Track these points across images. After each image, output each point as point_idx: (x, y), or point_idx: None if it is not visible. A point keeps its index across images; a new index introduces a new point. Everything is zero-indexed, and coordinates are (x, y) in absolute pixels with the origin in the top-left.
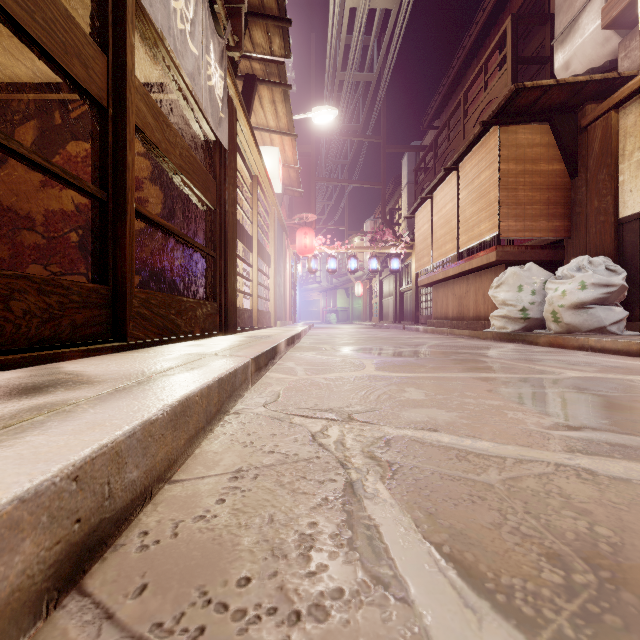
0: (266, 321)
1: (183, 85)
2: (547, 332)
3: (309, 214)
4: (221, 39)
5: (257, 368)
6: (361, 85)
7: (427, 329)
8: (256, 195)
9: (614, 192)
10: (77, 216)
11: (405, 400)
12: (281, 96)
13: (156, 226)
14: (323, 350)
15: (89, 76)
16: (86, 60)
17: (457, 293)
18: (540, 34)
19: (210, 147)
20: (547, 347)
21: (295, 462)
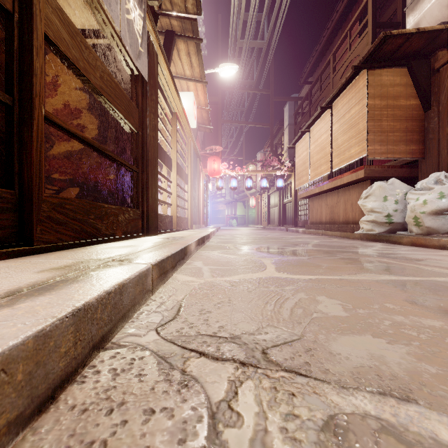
0: (184, 225)
1: (104, 17)
2: (409, 234)
3: (217, 146)
4: None
5: (161, 273)
6: (255, 50)
7: (305, 231)
8: (175, 127)
9: None
10: None
11: (324, 318)
12: (194, 49)
13: (74, 138)
14: (227, 249)
15: None
16: None
17: (329, 203)
18: (392, 6)
19: (134, 80)
20: (410, 246)
21: None
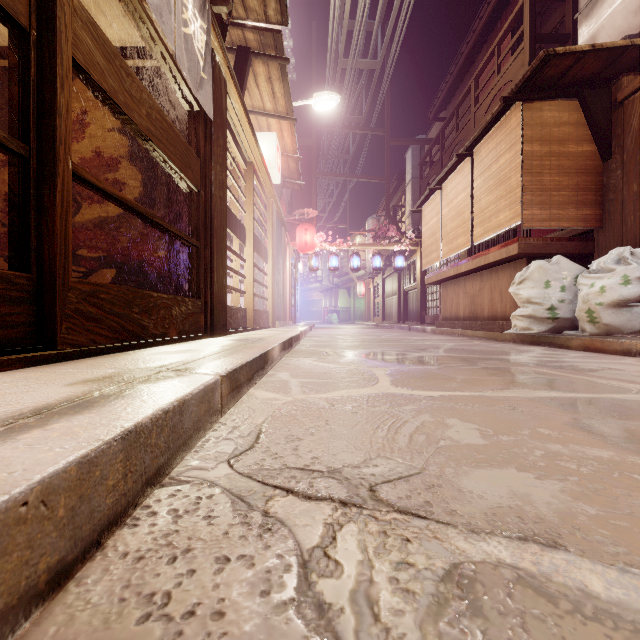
0: (263, 321)
1: (153, 32)
2: (580, 334)
3: (310, 209)
4: None
5: (233, 387)
6: (364, 73)
7: (435, 330)
8: (251, 183)
9: None
10: None
11: (455, 447)
12: (278, 73)
13: (112, 200)
14: (325, 355)
15: None
16: None
17: (469, 291)
18: (559, 11)
19: (193, 118)
20: (581, 351)
21: None
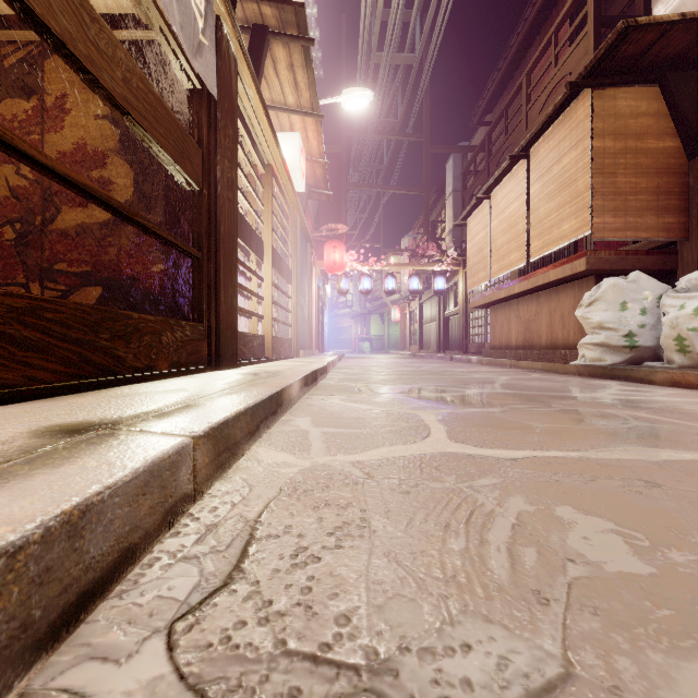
0: (284, 350)
1: None
2: (666, 366)
3: (339, 224)
4: None
5: (221, 449)
6: (400, 70)
7: (482, 360)
8: (270, 189)
9: None
10: (12, 204)
11: (601, 583)
12: (301, 58)
13: (69, 187)
14: (356, 392)
15: None
16: None
17: (523, 315)
18: None
19: (193, 100)
20: (669, 387)
21: None
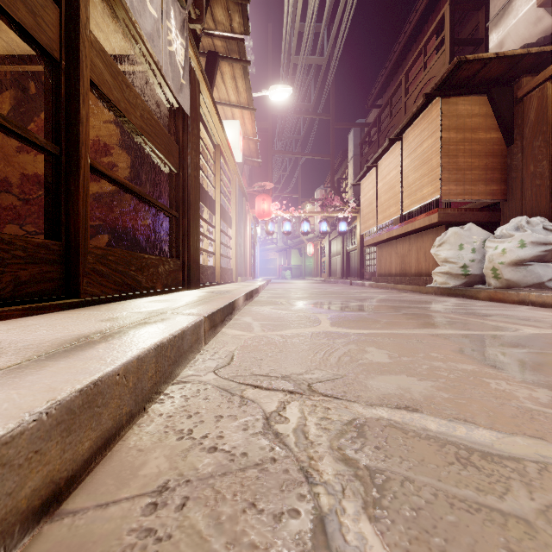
0: (228, 277)
1: (144, 50)
2: (487, 287)
3: (267, 182)
4: (182, 9)
5: (212, 325)
6: (313, 68)
7: (372, 284)
8: (218, 163)
9: (550, 157)
10: None
11: (369, 363)
12: (241, 72)
13: (115, 184)
14: (279, 304)
15: (37, 24)
16: (33, 7)
17: (400, 252)
18: (474, 19)
19: (173, 114)
20: (487, 301)
21: (242, 470)
